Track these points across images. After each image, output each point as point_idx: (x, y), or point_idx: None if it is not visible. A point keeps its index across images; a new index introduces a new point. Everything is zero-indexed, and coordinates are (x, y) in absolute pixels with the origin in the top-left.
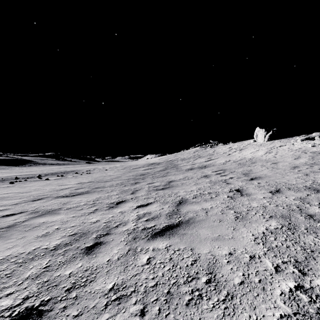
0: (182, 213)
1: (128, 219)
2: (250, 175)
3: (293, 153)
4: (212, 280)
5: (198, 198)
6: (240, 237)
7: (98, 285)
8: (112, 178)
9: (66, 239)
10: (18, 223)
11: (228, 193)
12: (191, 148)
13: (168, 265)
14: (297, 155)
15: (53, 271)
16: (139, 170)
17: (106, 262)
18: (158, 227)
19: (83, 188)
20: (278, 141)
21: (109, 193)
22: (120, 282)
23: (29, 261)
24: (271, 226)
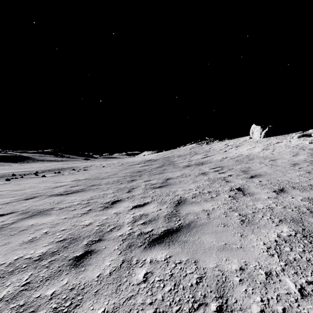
0: (181, 215)
1: (123, 221)
2: (249, 173)
3: (290, 150)
4: (224, 307)
5: (197, 197)
6: (250, 247)
7: (84, 312)
8: (109, 175)
9: (54, 246)
10: (5, 225)
11: (229, 192)
12: (187, 145)
13: (168, 284)
14: (295, 152)
15: (33, 290)
16: (136, 166)
17: (95, 278)
18: (156, 232)
19: (79, 186)
20: (274, 138)
21: (104, 191)
22: (110, 308)
23: (8, 276)
24: (283, 232)
